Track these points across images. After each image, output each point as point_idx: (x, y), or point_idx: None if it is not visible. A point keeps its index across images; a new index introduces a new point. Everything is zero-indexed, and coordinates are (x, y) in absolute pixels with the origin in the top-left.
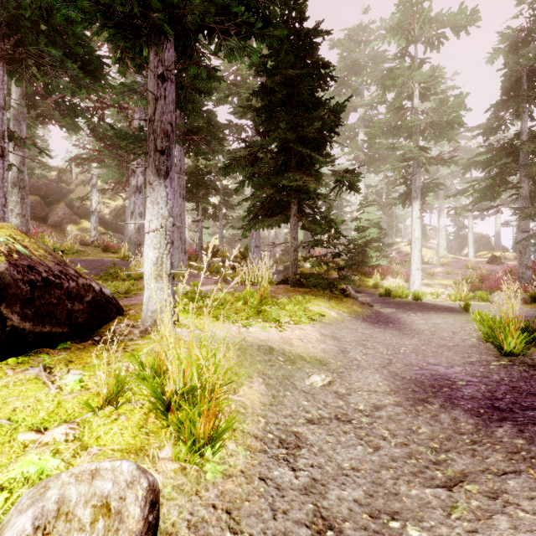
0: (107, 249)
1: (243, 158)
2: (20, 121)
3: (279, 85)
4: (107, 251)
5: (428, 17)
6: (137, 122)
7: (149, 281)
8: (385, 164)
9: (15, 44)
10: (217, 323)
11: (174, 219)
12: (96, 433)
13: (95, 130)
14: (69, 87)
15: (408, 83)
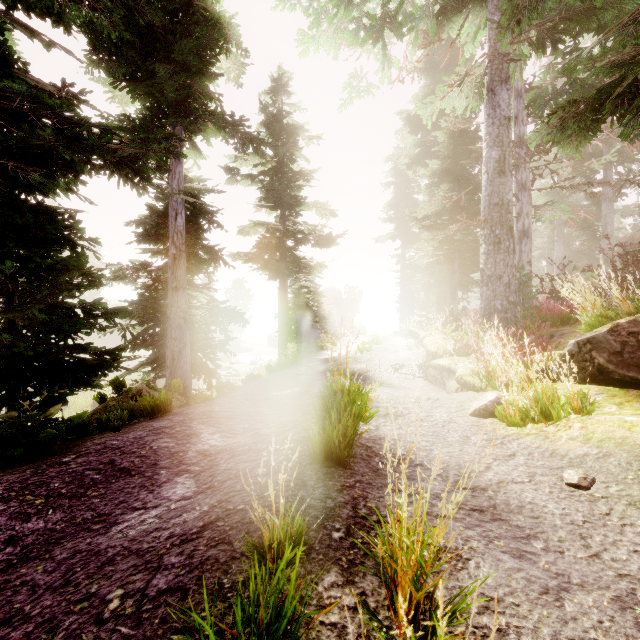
0: None
1: None
2: None
3: None
4: None
5: None
6: None
7: None
8: None
9: None
10: None
11: None
12: None
13: None
14: None
15: None
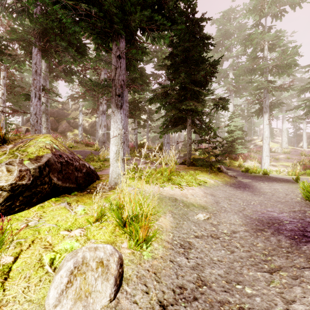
0: (87, 145)
1: (160, 94)
2: (46, 79)
3: (180, 51)
4: (87, 146)
5: (274, 0)
6: (103, 76)
7: (112, 162)
8: (246, 91)
9: (45, 42)
10: (147, 185)
11: (125, 130)
12: (93, 233)
13: (81, 81)
14: (70, 61)
15: (260, 42)
